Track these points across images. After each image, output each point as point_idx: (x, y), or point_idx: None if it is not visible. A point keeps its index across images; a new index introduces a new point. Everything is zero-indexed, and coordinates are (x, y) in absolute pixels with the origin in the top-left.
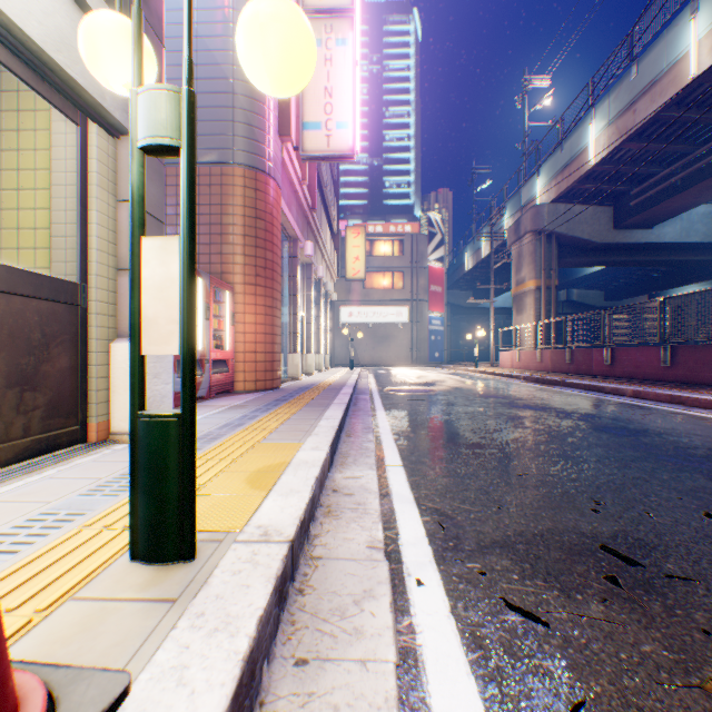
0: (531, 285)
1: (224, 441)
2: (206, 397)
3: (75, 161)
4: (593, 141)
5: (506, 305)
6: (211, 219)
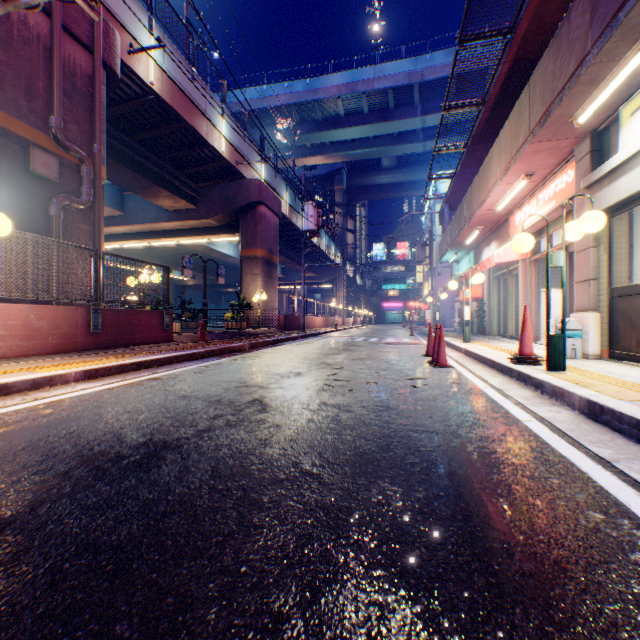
0: None
1: None
2: None
3: None
4: None
5: None
6: None
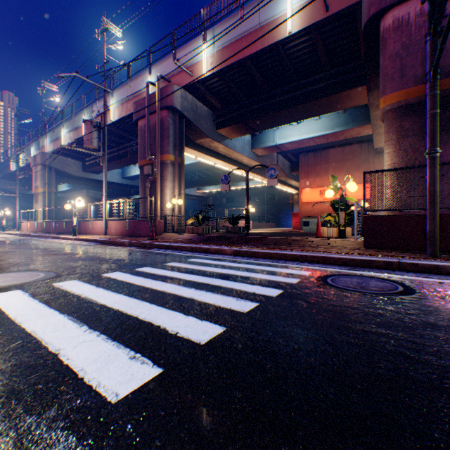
0: (42, 190)
1: None
2: None
3: None
4: (65, 136)
5: None
6: None
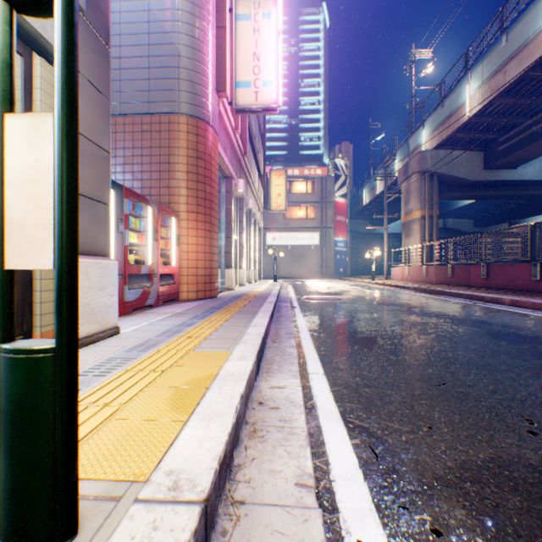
0: (417, 214)
1: (159, 349)
2: (154, 305)
3: (21, 91)
4: (469, 98)
5: (395, 231)
6: (161, 159)
